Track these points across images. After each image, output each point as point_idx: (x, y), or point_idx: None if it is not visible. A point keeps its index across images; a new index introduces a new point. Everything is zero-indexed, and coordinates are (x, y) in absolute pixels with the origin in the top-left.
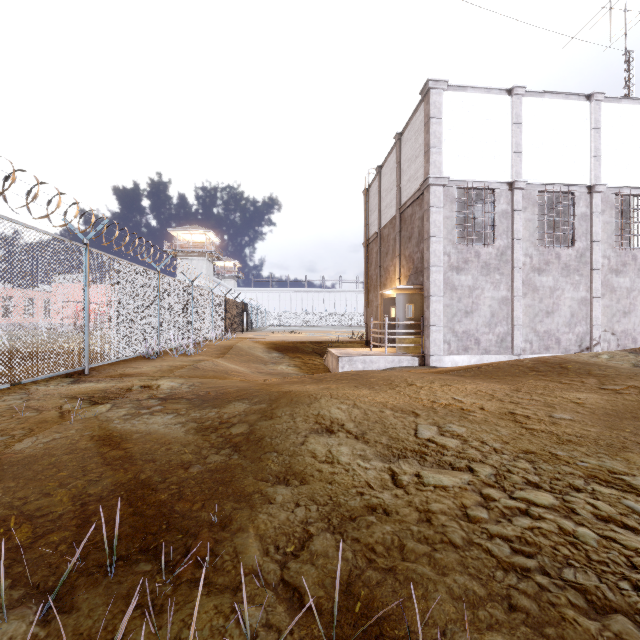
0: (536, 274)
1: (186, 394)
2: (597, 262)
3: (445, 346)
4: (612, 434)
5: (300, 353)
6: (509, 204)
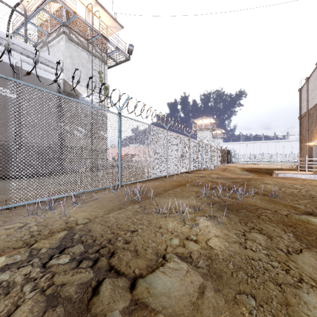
0: None
1: (222, 177)
2: None
3: None
4: None
5: (258, 173)
6: None
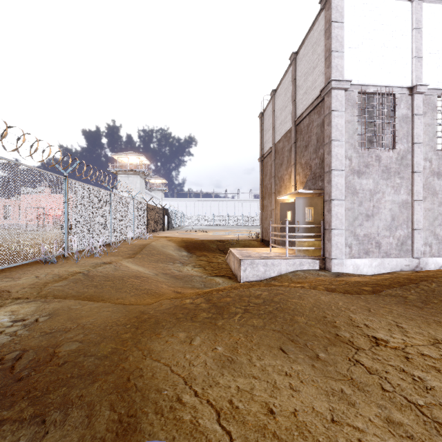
0: (435, 178)
1: None
2: None
3: (346, 249)
4: None
5: (206, 250)
6: (409, 109)
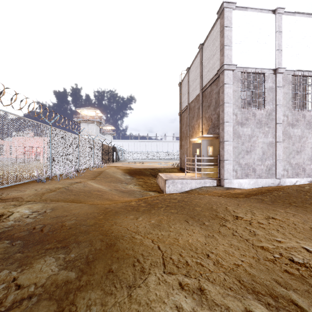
0: (290, 127)
1: (20, 230)
2: None
3: (234, 173)
4: None
5: (143, 175)
6: (274, 83)
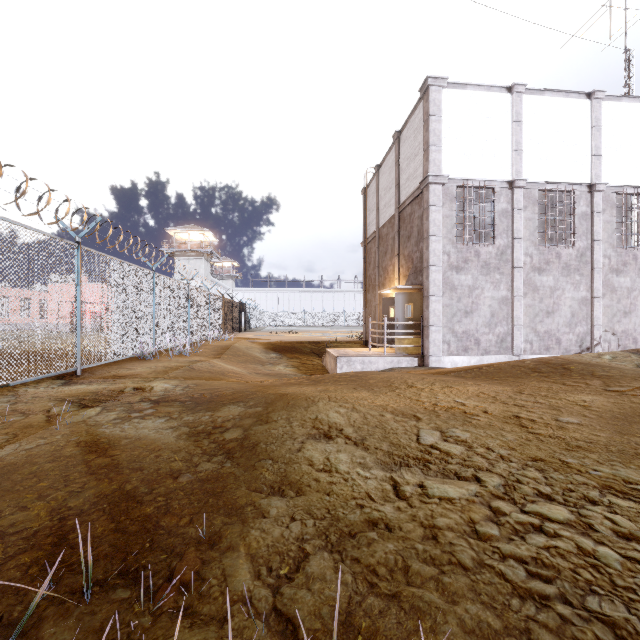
0: (536, 274)
1: (180, 396)
2: (598, 262)
3: (445, 346)
4: (623, 439)
5: (298, 353)
6: (509, 203)
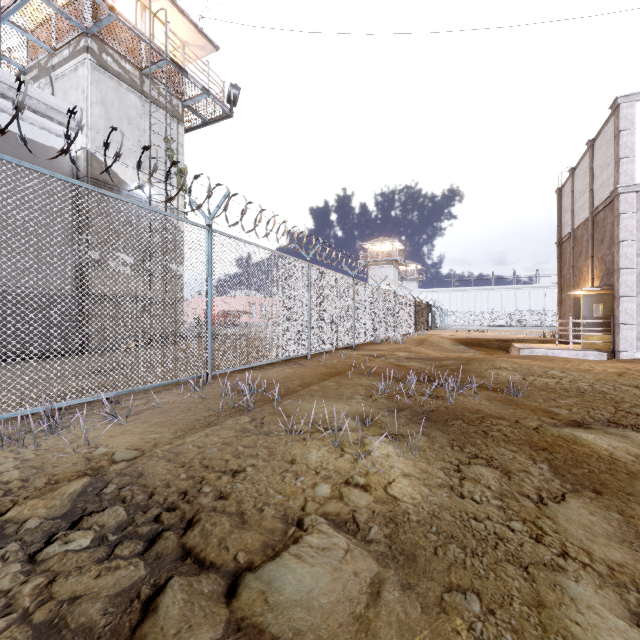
0: None
1: (416, 357)
2: None
3: (639, 343)
4: None
5: (485, 348)
6: None
